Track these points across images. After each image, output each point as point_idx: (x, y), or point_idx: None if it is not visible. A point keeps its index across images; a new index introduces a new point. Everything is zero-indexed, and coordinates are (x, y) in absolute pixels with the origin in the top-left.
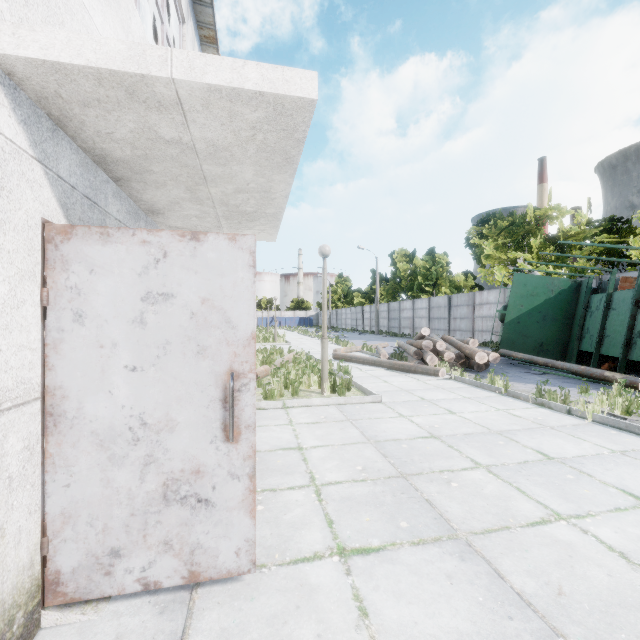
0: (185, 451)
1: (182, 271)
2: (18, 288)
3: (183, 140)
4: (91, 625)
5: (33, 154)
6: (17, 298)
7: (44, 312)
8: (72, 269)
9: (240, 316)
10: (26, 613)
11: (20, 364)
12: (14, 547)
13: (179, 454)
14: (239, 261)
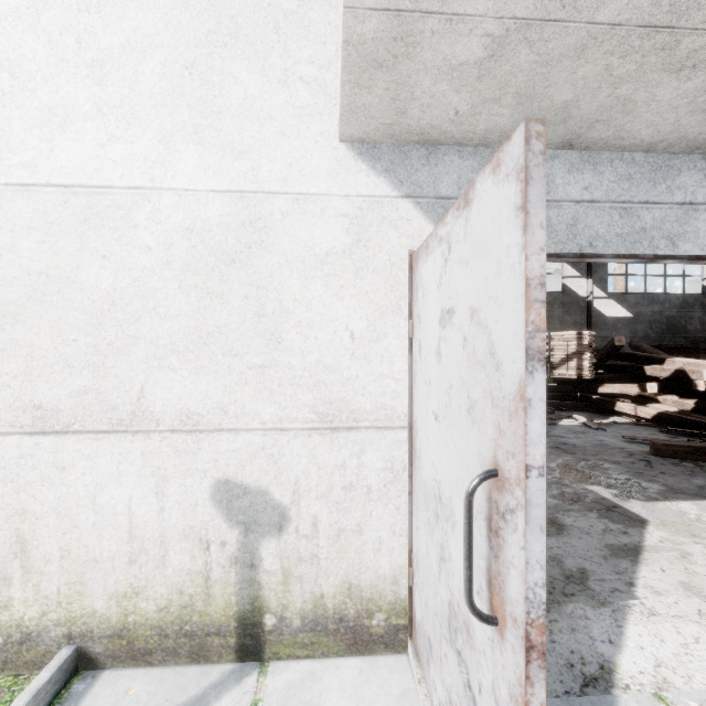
0: (460, 575)
1: (458, 268)
2: (378, 323)
3: (495, 33)
4: (412, 699)
5: (398, 194)
6: (377, 332)
7: (411, 344)
8: (418, 296)
9: (505, 340)
10: (389, 621)
11: (381, 391)
12: (373, 550)
13: (457, 574)
14: (503, 209)
